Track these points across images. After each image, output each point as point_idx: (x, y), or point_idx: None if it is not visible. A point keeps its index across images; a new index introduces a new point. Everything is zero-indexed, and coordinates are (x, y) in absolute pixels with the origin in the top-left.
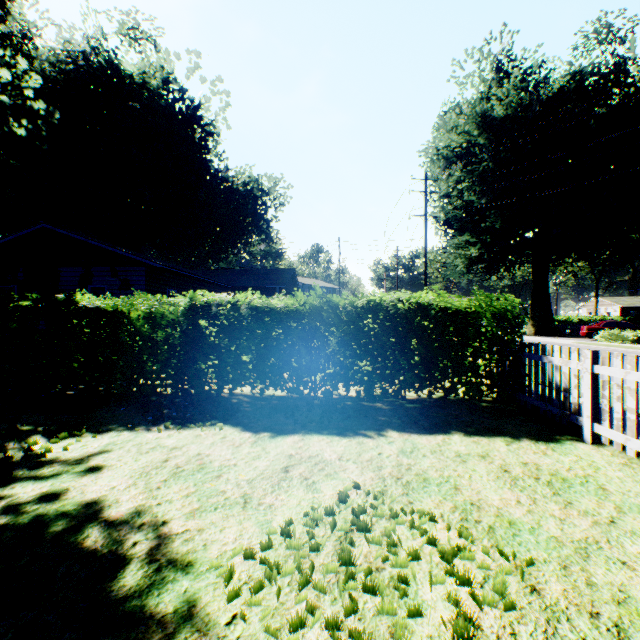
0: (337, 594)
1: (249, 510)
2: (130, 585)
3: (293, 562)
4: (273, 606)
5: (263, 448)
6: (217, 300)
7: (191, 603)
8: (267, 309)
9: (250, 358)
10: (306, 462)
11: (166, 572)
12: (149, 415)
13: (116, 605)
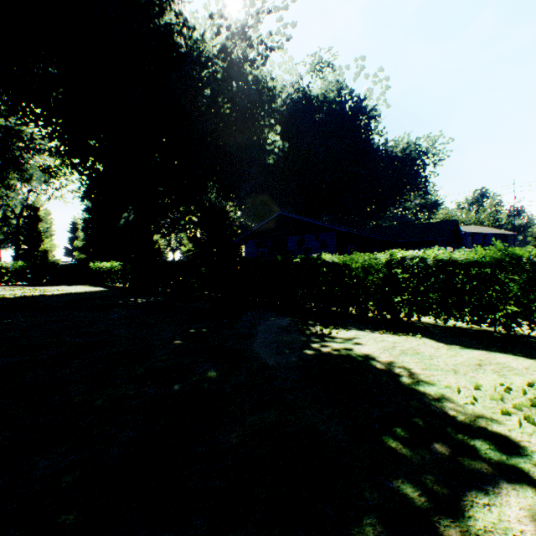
0: (529, 413)
1: (458, 375)
2: (407, 382)
3: (497, 394)
4: (487, 406)
5: (456, 352)
6: (408, 255)
7: (441, 394)
8: (448, 261)
9: (434, 296)
10: (494, 365)
11: (422, 383)
12: (367, 325)
13: (405, 385)
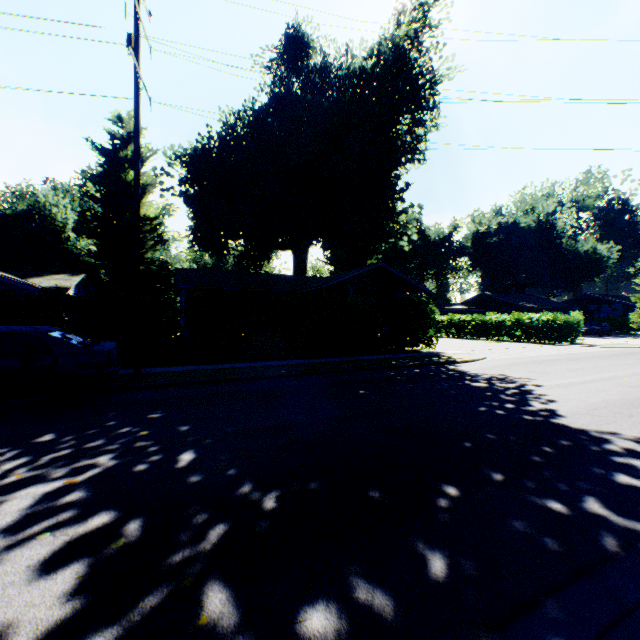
0: None
1: None
2: None
3: None
4: None
5: None
6: None
7: None
8: None
9: None
10: None
11: None
12: None
13: None
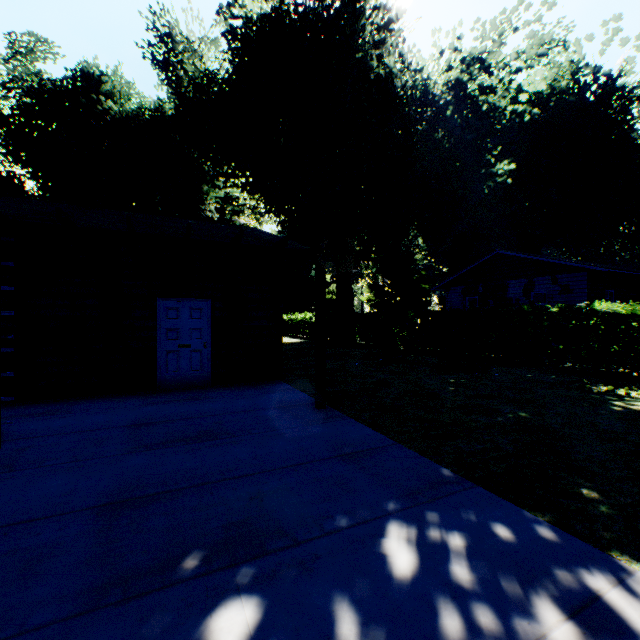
0: None
1: None
2: None
3: None
4: None
5: None
6: None
7: None
8: None
9: None
10: None
11: None
12: None
13: None
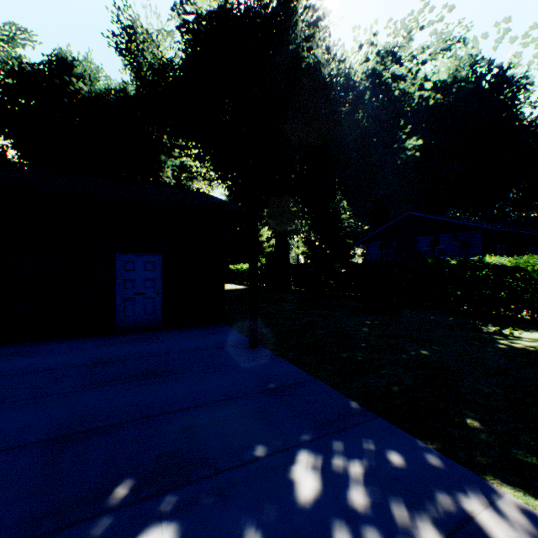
0: None
1: None
2: None
3: None
4: None
5: None
6: None
7: None
8: None
9: None
10: None
11: None
12: None
13: None
